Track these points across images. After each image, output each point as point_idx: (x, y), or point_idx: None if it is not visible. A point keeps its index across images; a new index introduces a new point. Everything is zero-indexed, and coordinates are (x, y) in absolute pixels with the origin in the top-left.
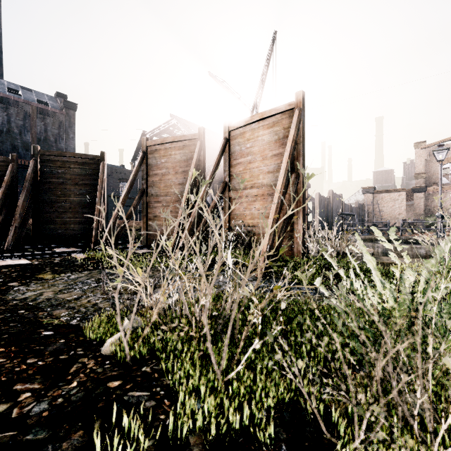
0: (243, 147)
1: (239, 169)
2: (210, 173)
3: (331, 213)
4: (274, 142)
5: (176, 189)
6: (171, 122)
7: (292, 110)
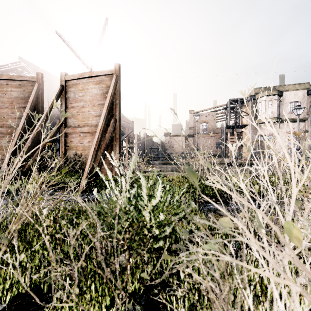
0: (77, 95)
1: (74, 111)
2: (46, 111)
3: (145, 147)
4: (100, 95)
5: (13, 122)
6: (20, 63)
7: (112, 75)
